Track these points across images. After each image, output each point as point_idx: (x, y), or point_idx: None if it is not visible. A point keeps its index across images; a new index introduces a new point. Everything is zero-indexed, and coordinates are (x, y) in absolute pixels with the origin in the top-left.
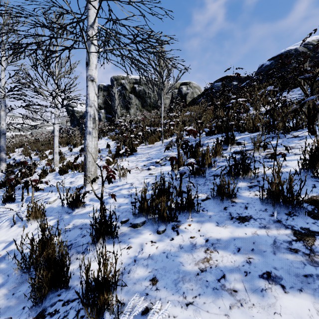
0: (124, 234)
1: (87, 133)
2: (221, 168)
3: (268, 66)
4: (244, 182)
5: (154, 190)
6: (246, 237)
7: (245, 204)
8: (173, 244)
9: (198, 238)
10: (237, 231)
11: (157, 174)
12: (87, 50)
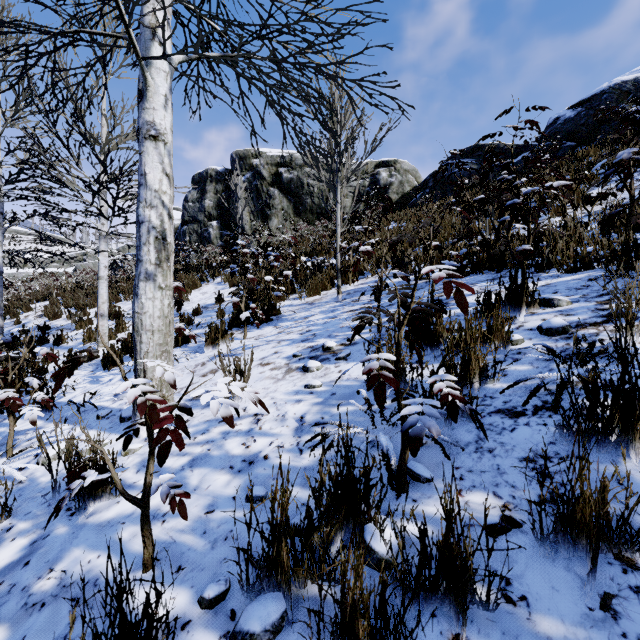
0: None
1: (141, 279)
2: (517, 385)
3: (571, 121)
4: (633, 455)
5: (318, 491)
6: None
7: None
8: None
9: None
10: None
11: (326, 389)
12: (138, 52)
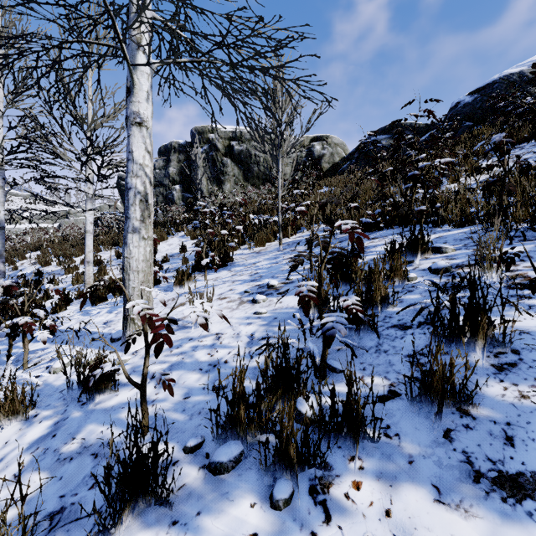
0: (189, 492)
1: (129, 231)
2: (409, 308)
3: (469, 105)
4: (479, 351)
5: (264, 373)
6: None
7: (502, 425)
8: None
9: None
10: (507, 535)
11: (270, 315)
12: (128, 60)
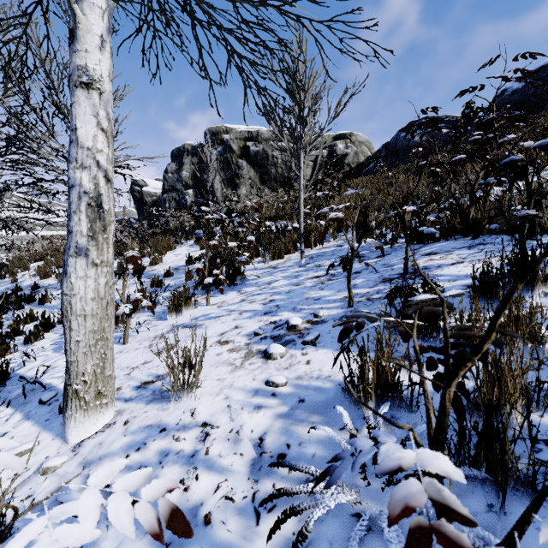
0: None
1: (71, 254)
2: None
3: (519, 91)
4: None
5: None
6: None
7: None
8: None
9: None
10: None
11: (292, 390)
12: None
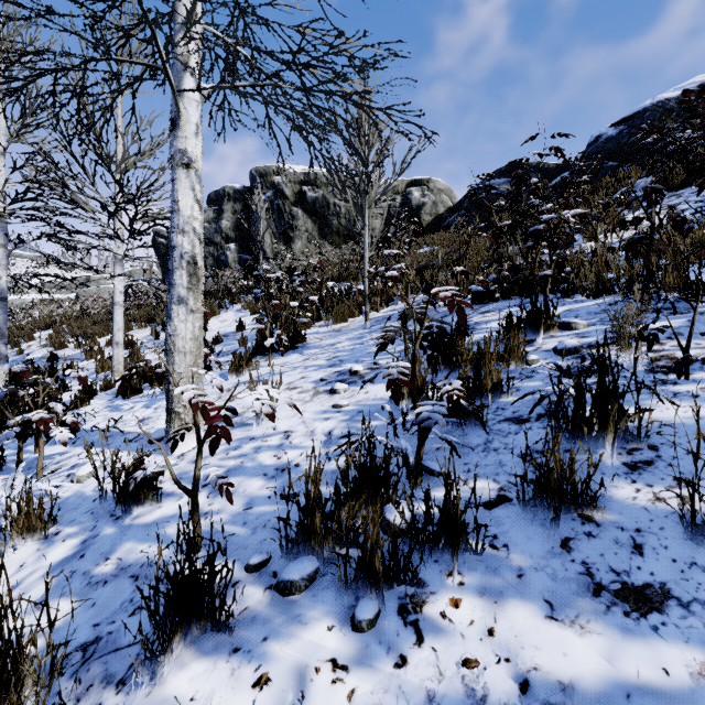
0: (253, 616)
1: (174, 302)
2: (527, 398)
3: (612, 139)
4: (609, 447)
5: (345, 474)
6: (674, 688)
7: (631, 531)
8: (405, 687)
9: (491, 667)
10: (627, 651)
11: (353, 408)
12: (173, 85)
